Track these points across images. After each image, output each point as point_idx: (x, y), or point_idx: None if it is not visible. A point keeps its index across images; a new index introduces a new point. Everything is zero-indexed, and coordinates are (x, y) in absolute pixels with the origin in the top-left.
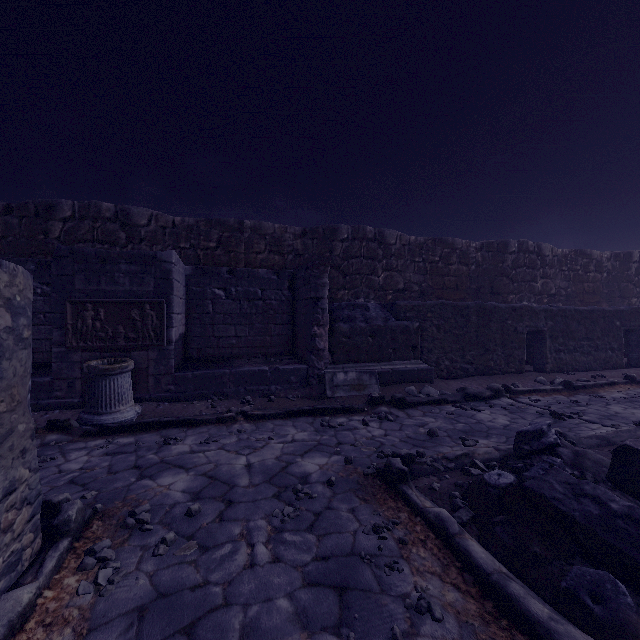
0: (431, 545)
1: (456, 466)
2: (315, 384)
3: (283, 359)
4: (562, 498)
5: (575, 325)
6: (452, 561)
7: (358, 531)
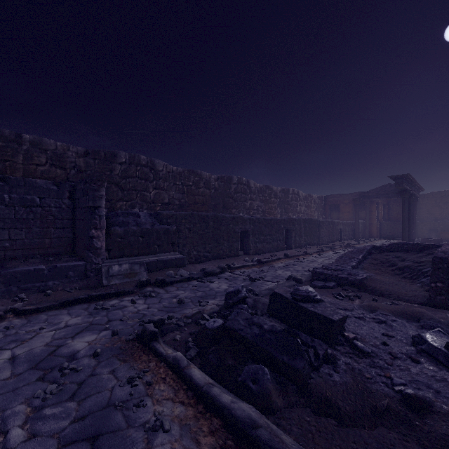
0: (169, 379)
1: (192, 321)
2: (93, 276)
3: (63, 258)
4: (243, 328)
5: (264, 227)
6: (181, 386)
7: (115, 386)
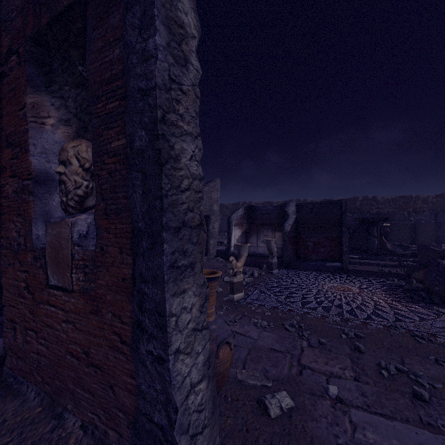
0: None
1: None
2: (444, 240)
3: None
4: None
5: None
6: None
7: None
